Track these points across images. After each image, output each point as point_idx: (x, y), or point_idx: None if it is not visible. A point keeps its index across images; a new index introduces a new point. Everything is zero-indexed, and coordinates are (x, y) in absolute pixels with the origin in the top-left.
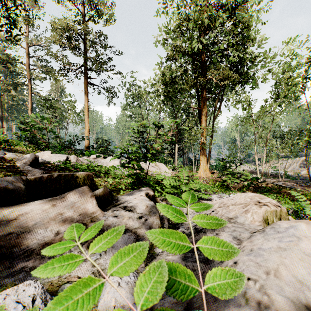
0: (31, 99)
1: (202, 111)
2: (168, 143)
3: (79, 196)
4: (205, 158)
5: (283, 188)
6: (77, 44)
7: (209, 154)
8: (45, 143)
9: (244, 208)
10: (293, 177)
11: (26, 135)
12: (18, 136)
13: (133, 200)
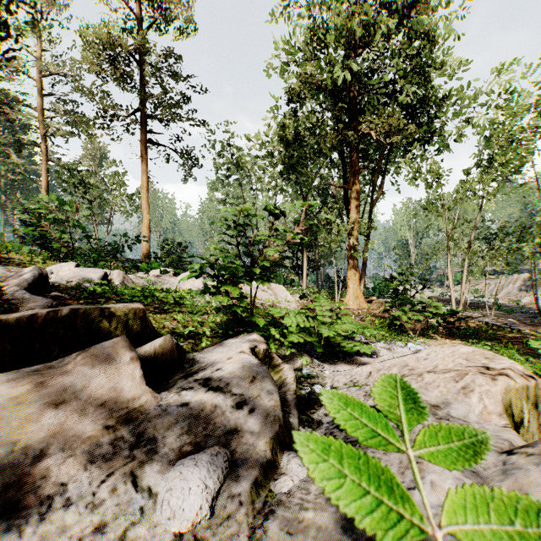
0: (46, 171)
1: (352, 192)
2: (294, 246)
3: (103, 361)
4: (357, 275)
5: (498, 329)
6: (128, 72)
7: (364, 268)
8: (66, 247)
9: (459, 382)
10: (509, 309)
11: (35, 233)
12: (19, 236)
13: (226, 362)
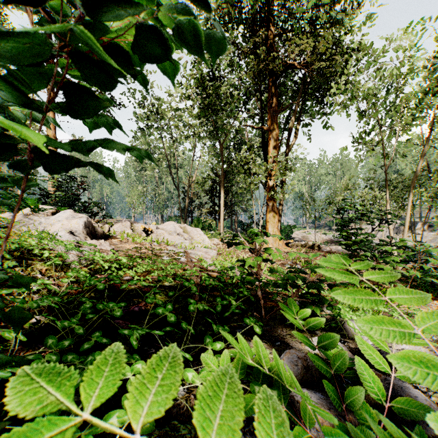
0: None
1: (271, 132)
2: None
3: None
4: (276, 217)
5: None
6: None
7: (280, 211)
8: None
9: None
10: None
11: None
12: None
13: None
